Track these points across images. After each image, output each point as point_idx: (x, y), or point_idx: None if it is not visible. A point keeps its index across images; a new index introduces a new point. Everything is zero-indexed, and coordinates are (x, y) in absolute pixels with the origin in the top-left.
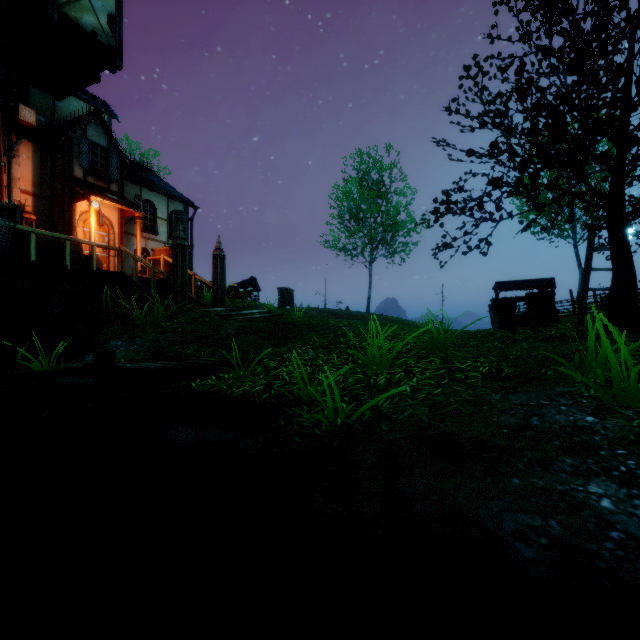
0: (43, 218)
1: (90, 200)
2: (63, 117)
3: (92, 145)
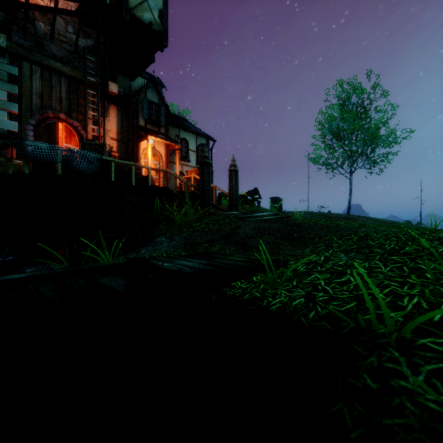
0: (122, 155)
1: (148, 139)
2: (134, 89)
3: (149, 103)
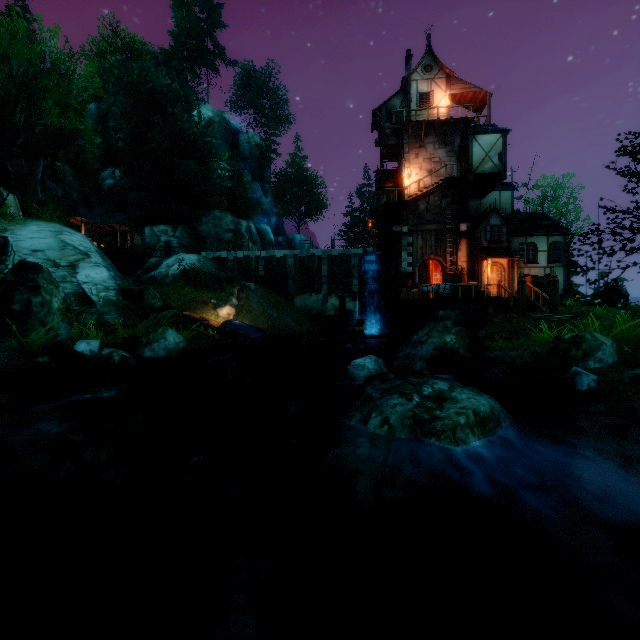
0: (470, 271)
1: (487, 260)
2: (482, 213)
3: (492, 227)
